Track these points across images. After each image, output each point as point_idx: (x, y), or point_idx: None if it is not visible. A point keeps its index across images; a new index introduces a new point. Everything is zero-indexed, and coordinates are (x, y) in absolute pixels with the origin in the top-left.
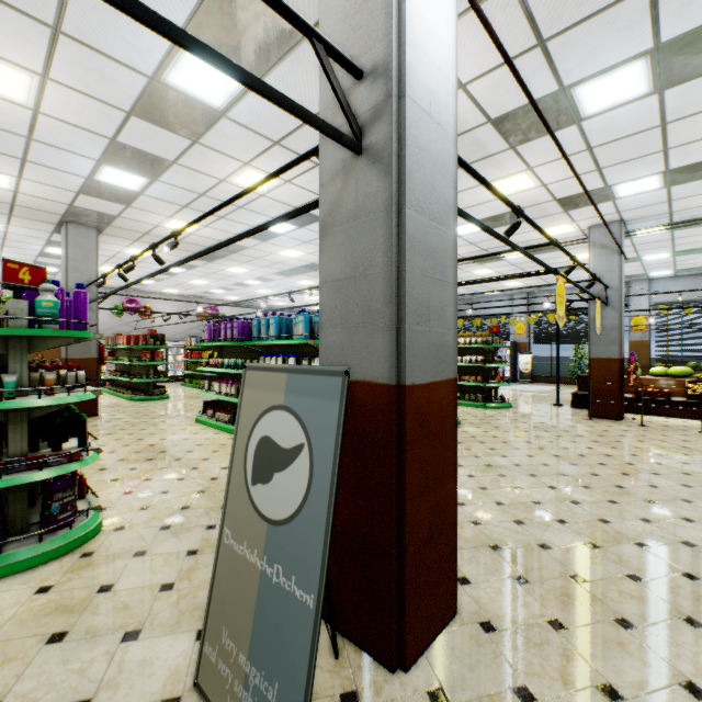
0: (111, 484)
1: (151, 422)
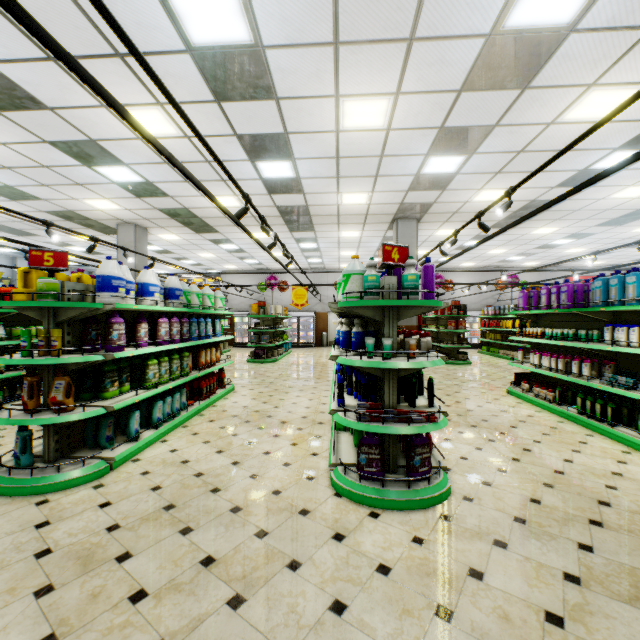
0: (445, 443)
1: (462, 386)
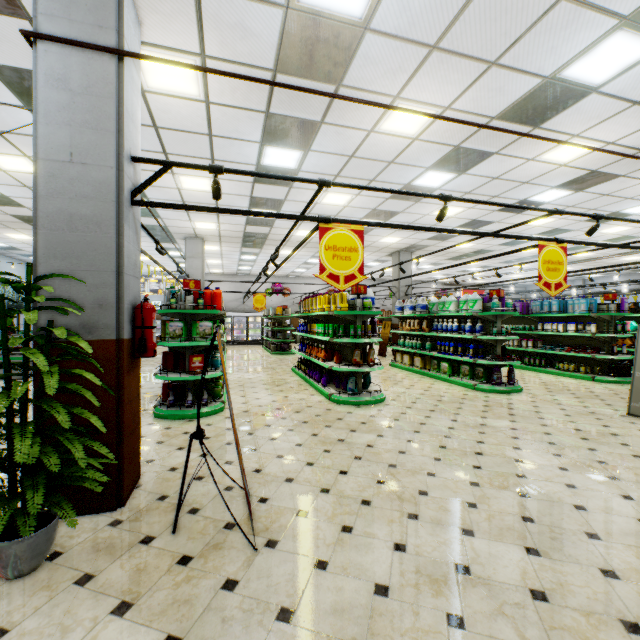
0: None
1: None
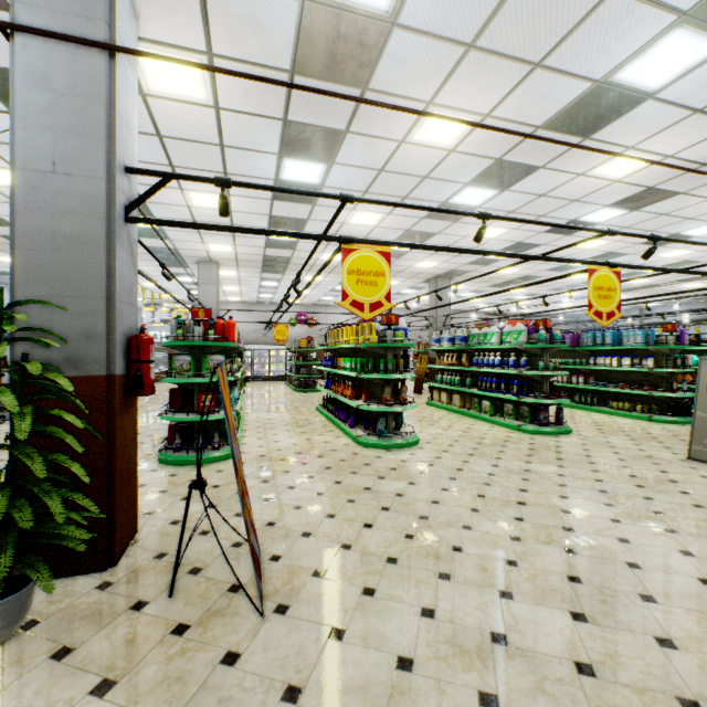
0: None
1: None
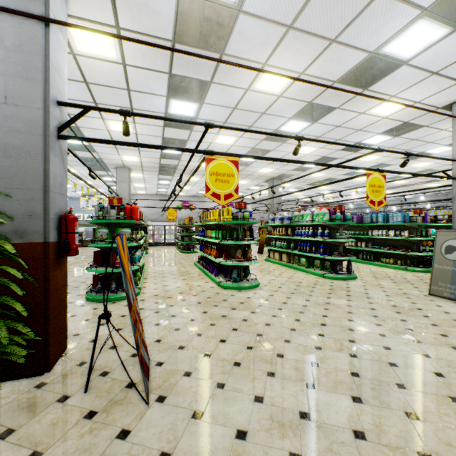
0: None
1: None
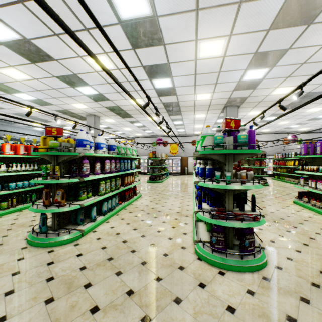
0: (259, 231)
1: (265, 198)
